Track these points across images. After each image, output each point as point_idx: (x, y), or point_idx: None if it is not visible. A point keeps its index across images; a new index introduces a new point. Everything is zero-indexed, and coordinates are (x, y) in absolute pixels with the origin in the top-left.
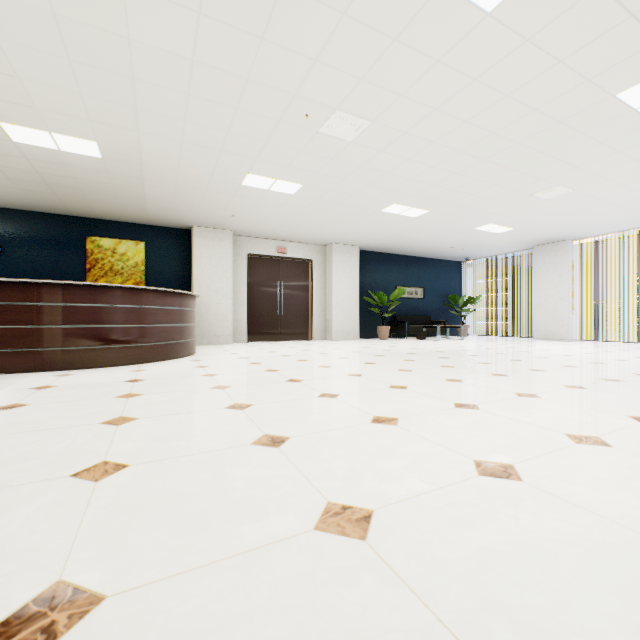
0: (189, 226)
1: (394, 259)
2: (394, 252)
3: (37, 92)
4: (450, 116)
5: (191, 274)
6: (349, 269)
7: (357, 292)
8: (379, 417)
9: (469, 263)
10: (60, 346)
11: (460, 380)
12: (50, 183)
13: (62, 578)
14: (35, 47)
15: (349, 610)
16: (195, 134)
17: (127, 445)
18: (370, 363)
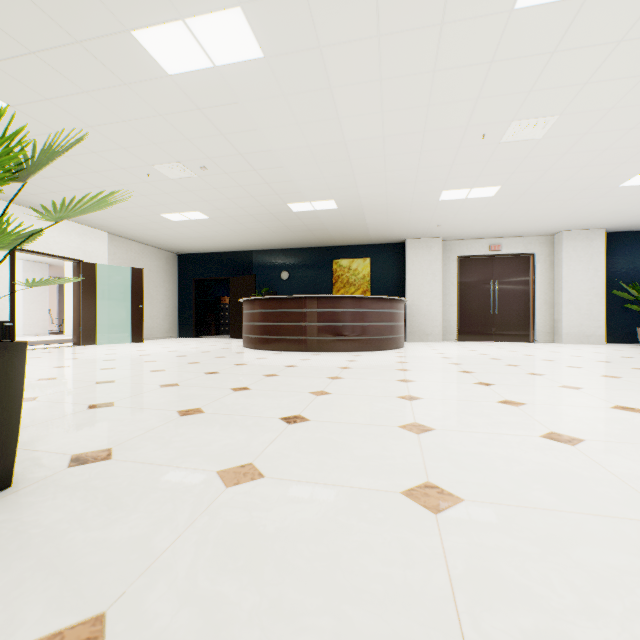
0: (402, 240)
1: None
2: None
3: (303, 184)
4: None
5: (405, 280)
6: (588, 258)
7: (601, 285)
8: (508, 400)
9: None
10: (314, 336)
11: None
12: (311, 230)
13: (300, 414)
14: (301, 164)
15: (388, 443)
16: (393, 177)
17: (334, 387)
18: (573, 367)
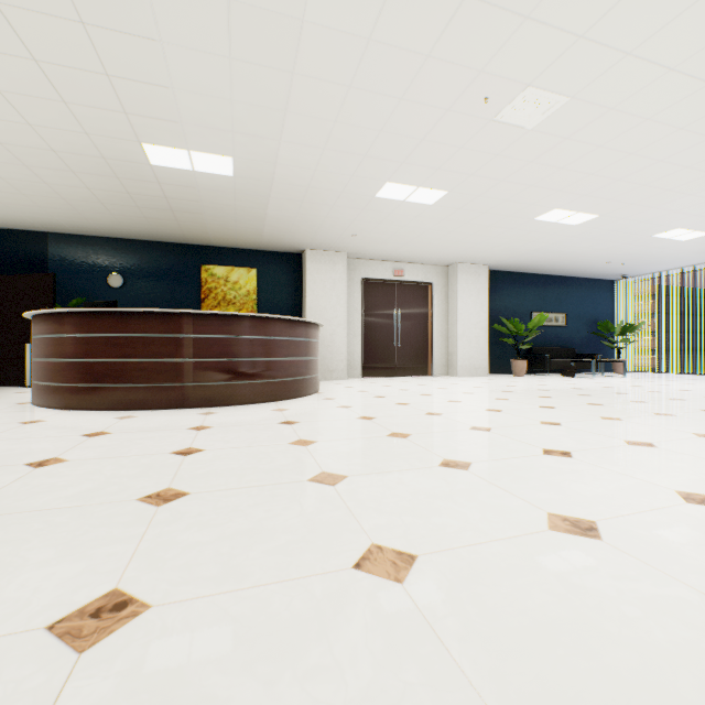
0: (301, 249)
1: (529, 279)
2: (529, 271)
3: (187, 104)
4: (688, 77)
5: (302, 302)
6: (476, 292)
7: (486, 320)
8: (686, 493)
9: (624, 282)
10: (199, 381)
11: None
12: (175, 209)
13: None
14: (198, 47)
15: None
16: (341, 137)
17: (376, 519)
18: (547, 407)
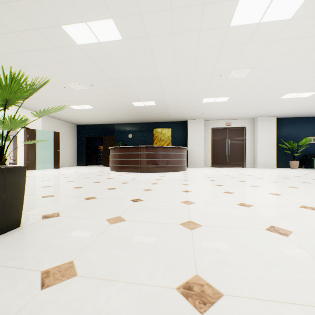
0: (186, 120)
1: (305, 120)
2: (304, 116)
3: (139, 94)
4: (297, 53)
5: (187, 139)
6: (268, 129)
7: (274, 142)
8: (228, 192)
9: None
10: (145, 165)
11: (297, 187)
12: (143, 114)
13: (139, 198)
14: (138, 85)
15: (176, 208)
16: (181, 92)
17: (154, 187)
18: (259, 178)
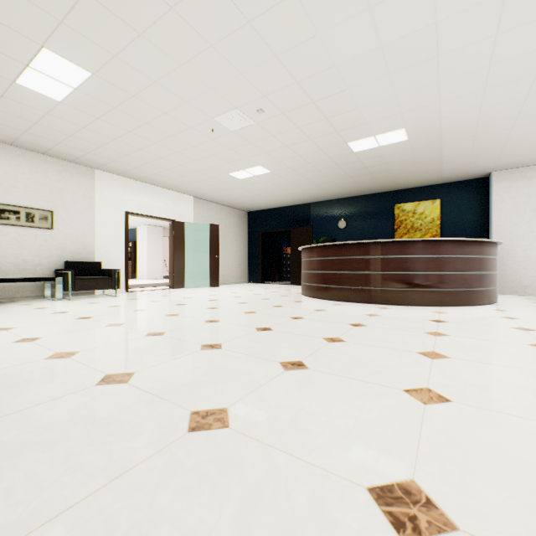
0: (486, 173)
1: None
2: None
3: (367, 112)
4: None
5: (488, 221)
6: None
7: None
8: None
9: None
10: (380, 287)
11: None
12: (372, 173)
13: (414, 479)
14: (368, 80)
15: None
16: (500, 73)
17: (444, 380)
18: None
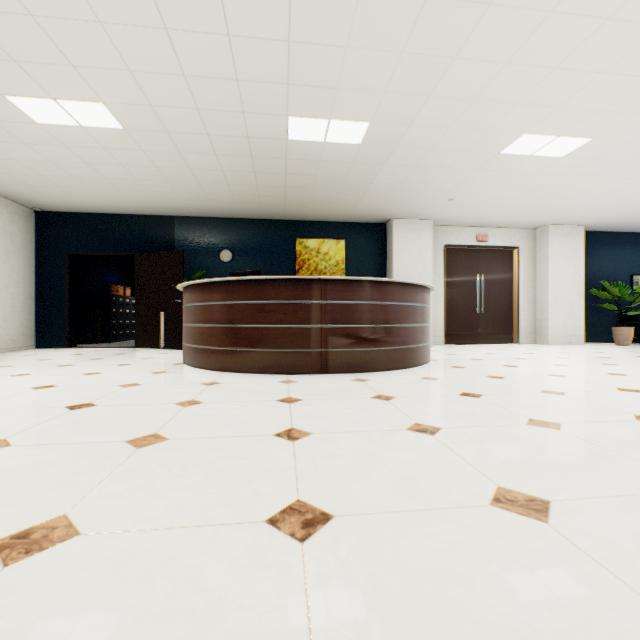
0: (387, 219)
1: (628, 239)
2: (630, 230)
3: (352, 64)
4: None
5: (386, 271)
6: (570, 255)
7: (580, 284)
8: None
9: None
10: (341, 347)
11: None
12: (288, 185)
13: None
14: None
15: None
16: (501, 83)
17: None
18: None
